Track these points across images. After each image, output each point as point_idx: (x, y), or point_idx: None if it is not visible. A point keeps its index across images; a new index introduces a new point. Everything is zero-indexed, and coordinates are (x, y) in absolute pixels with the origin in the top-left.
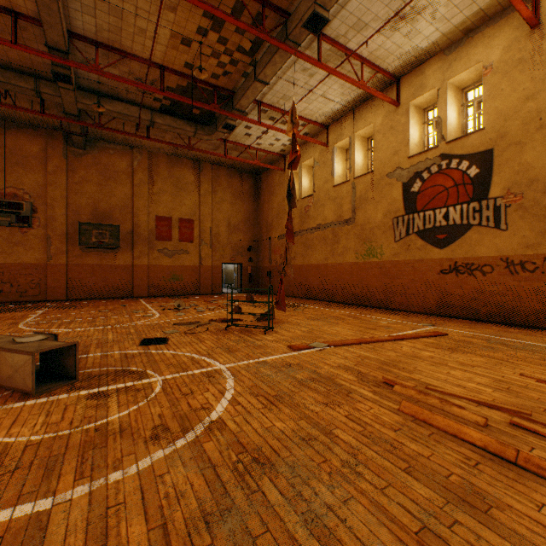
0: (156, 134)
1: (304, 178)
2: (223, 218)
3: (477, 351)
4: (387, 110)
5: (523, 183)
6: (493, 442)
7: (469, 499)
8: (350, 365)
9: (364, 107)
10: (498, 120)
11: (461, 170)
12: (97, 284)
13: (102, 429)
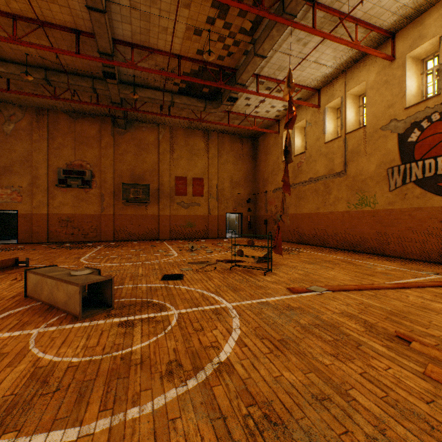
0: (175, 112)
1: (297, 138)
2: (227, 176)
3: None
4: (381, 66)
5: None
6: None
7: None
8: (353, 313)
9: (356, 67)
10: None
11: None
12: (134, 229)
13: (127, 358)
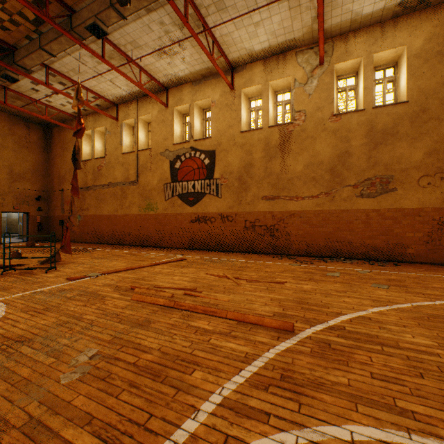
0: None
1: (98, 142)
2: (4, 165)
3: (195, 266)
4: (161, 108)
5: (228, 173)
6: (168, 301)
7: (143, 323)
8: (113, 283)
9: (145, 100)
10: (218, 135)
11: (202, 159)
12: None
13: None
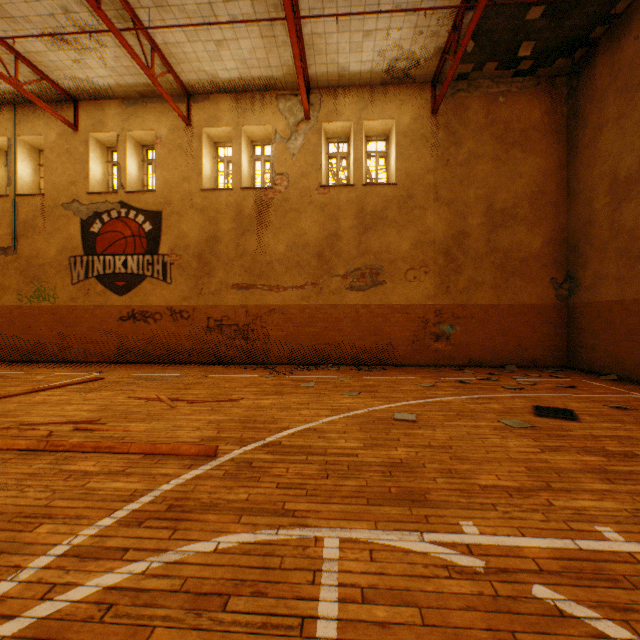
0: None
1: None
2: None
3: (116, 388)
4: (64, 129)
5: (182, 247)
6: (36, 442)
7: None
8: None
9: (33, 110)
10: (167, 189)
11: (139, 223)
12: None
13: None
